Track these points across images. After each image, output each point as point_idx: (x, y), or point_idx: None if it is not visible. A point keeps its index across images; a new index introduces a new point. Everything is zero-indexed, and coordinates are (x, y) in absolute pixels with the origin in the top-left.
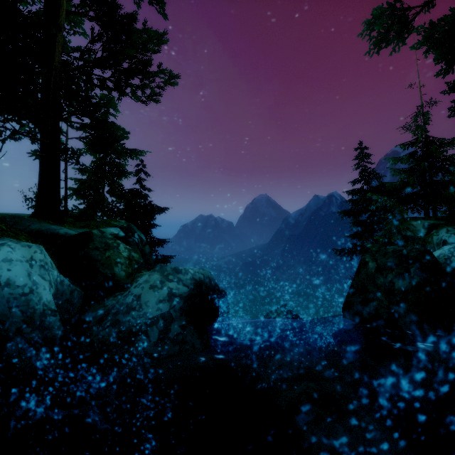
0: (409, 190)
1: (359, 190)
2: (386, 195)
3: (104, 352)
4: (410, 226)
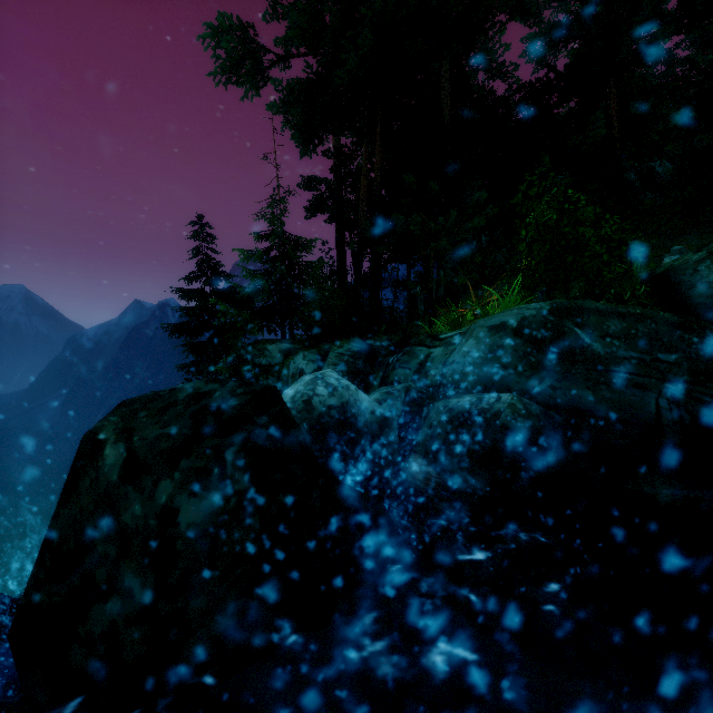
0: (264, 301)
1: (198, 293)
2: (237, 306)
3: None
4: (265, 351)
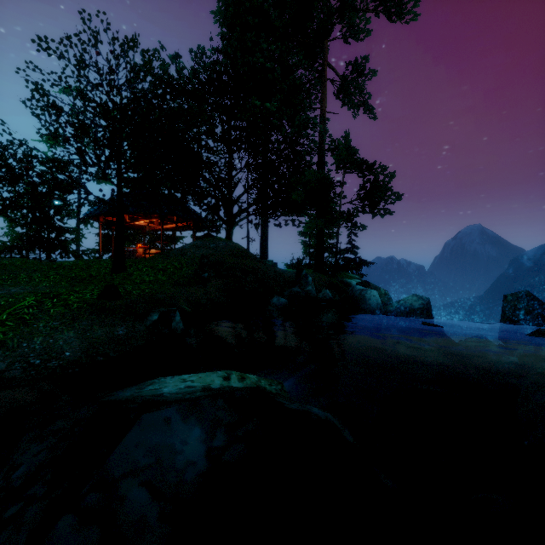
0: None
1: None
2: None
3: (404, 315)
4: None
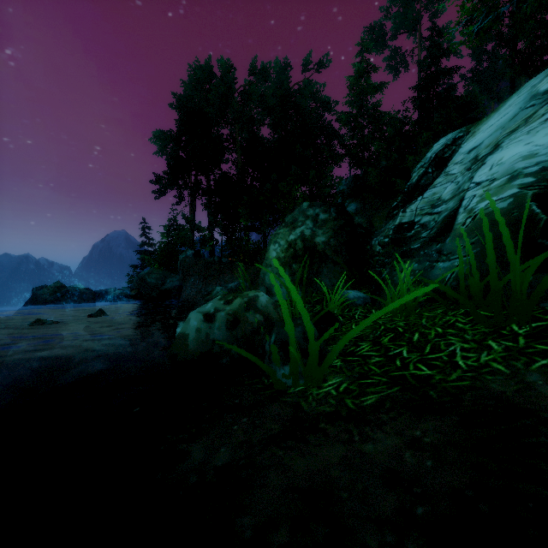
0: None
1: (143, 252)
2: None
3: None
4: None
